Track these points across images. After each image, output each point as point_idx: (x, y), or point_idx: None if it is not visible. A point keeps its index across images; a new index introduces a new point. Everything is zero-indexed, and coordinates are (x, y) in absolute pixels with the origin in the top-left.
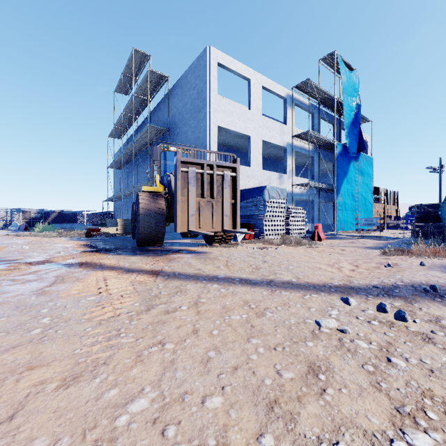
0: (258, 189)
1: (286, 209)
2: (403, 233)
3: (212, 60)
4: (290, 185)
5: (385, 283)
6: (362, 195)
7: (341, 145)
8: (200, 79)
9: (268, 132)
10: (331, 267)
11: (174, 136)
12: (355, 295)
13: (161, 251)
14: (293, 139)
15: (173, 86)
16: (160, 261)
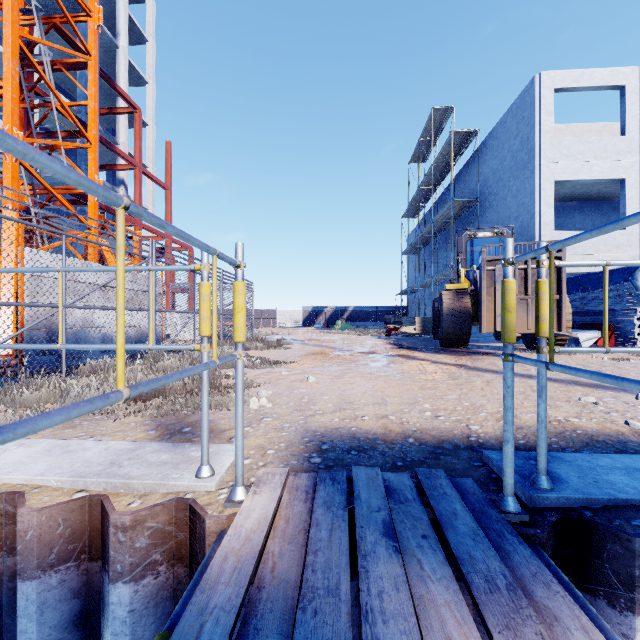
0: (624, 270)
1: None
2: None
3: (545, 90)
4: None
5: None
6: None
7: None
8: (524, 122)
9: None
10: None
11: (486, 206)
12: None
13: (466, 352)
14: None
15: (485, 139)
16: (464, 359)
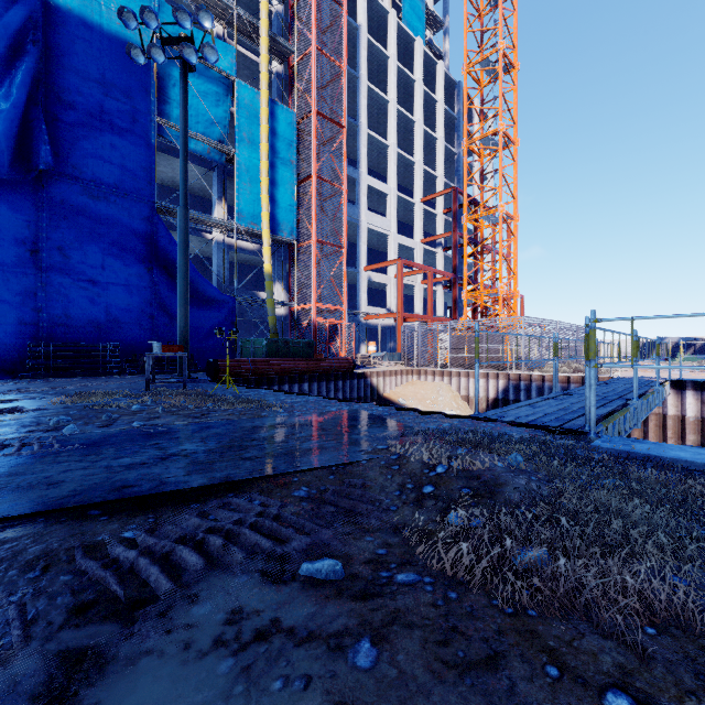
0: None
1: None
2: None
3: None
4: None
5: None
6: None
7: None
8: None
9: None
10: None
11: None
12: None
13: None
14: None
15: None
16: None
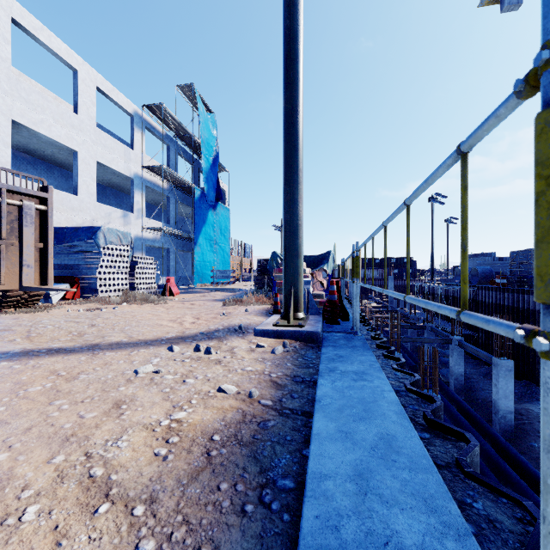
0: (88, 229)
1: (131, 258)
2: (252, 284)
3: (1, 9)
4: (140, 227)
5: (211, 329)
6: (221, 246)
7: (200, 191)
8: None
9: (107, 152)
10: (173, 322)
11: None
12: (182, 343)
13: None
14: (144, 170)
15: None
16: None
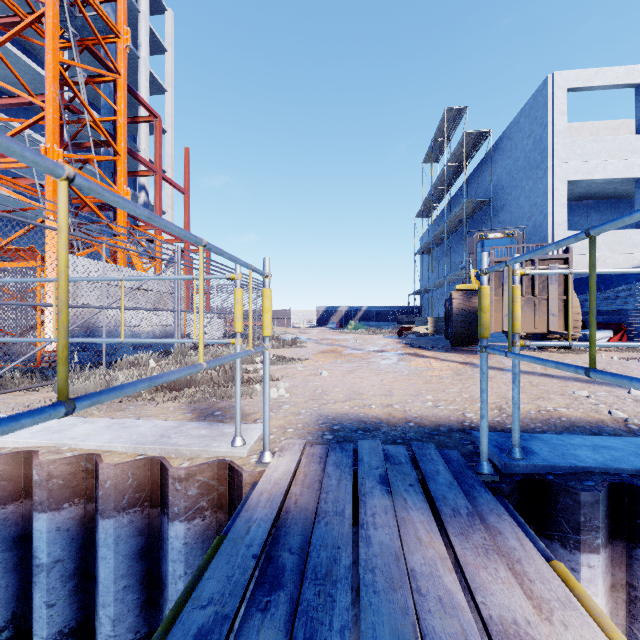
0: None
1: None
2: None
3: (558, 90)
4: None
5: None
6: None
7: None
8: (537, 122)
9: None
10: None
11: (500, 206)
12: None
13: (475, 351)
14: None
15: (499, 139)
16: (472, 358)
